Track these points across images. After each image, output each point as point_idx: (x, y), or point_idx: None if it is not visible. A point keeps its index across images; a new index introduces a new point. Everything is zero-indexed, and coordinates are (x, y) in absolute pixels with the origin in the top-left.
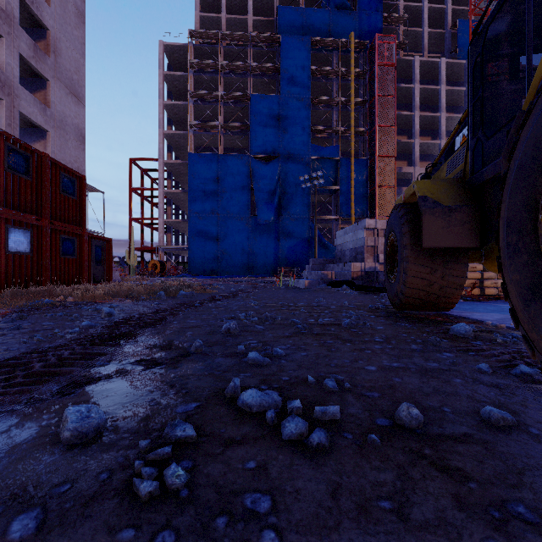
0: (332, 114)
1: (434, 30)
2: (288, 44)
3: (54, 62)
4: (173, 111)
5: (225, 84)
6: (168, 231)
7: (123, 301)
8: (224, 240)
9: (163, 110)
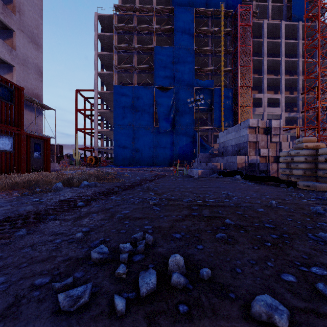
0: (208, 59)
1: (275, 4)
2: (179, 13)
3: (19, 18)
4: (104, 59)
5: (138, 41)
6: (101, 137)
7: (10, 194)
8: (137, 142)
9: (97, 58)
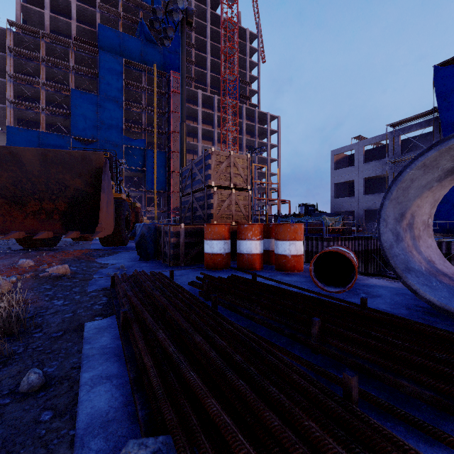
0: (142, 116)
1: (214, 74)
2: (105, 58)
3: None
4: None
5: (48, 72)
6: None
7: None
8: None
9: None
